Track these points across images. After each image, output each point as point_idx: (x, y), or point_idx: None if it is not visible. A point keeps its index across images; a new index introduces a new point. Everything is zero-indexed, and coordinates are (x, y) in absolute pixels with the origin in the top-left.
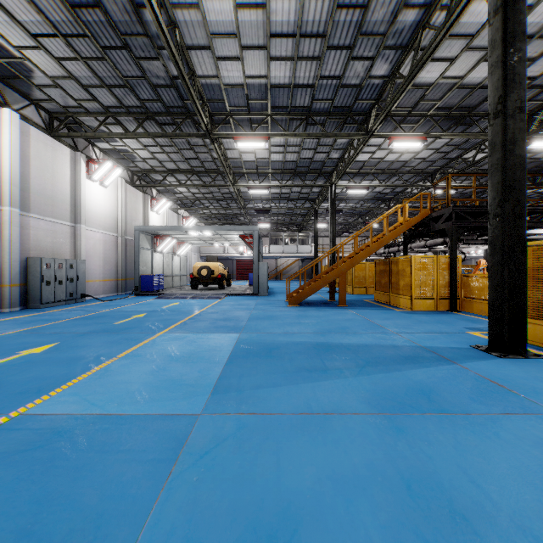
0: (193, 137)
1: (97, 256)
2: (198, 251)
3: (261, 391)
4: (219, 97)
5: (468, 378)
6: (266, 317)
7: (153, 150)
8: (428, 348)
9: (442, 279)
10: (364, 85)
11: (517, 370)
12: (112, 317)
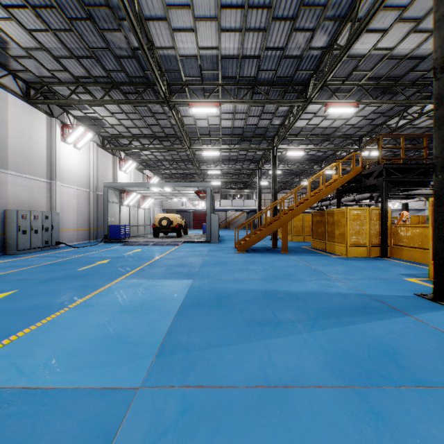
0: (153, 103)
1: (71, 209)
2: (160, 205)
3: (211, 352)
4: (175, 68)
5: (429, 334)
6: (217, 263)
7: (119, 117)
8: (374, 296)
9: (374, 229)
10: (304, 56)
11: None
12: (78, 263)
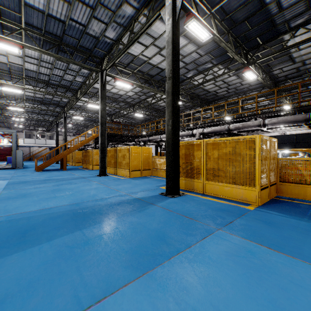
0: None
1: None
2: None
3: (22, 187)
4: None
5: (84, 180)
6: (23, 175)
7: None
8: (83, 177)
9: None
10: (73, 82)
11: (98, 178)
12: None
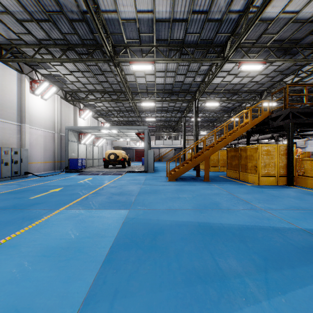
0: (101, 61)
1: (39, 146)
2: (111, 144)
3: None
4: (118, 31)
5: None
6: (152, 191)
7: (77, 75)
8: (310, 232)
9: (281, 162)
10: (224, 19)
11: None
12: (33, 191)
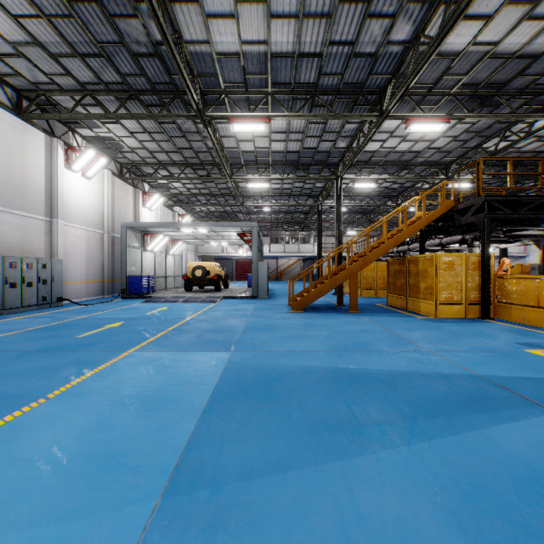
0: (183, 118)
1: (78, 255)
2: (195, 251)
3: (254, 486)
4: (211, 71)
5: None
6: (266, 327)
7: (141, 138)
8: (490, 379)
9: (472, 281)
10: (380, 53)
11: None
12: (80, 327)
